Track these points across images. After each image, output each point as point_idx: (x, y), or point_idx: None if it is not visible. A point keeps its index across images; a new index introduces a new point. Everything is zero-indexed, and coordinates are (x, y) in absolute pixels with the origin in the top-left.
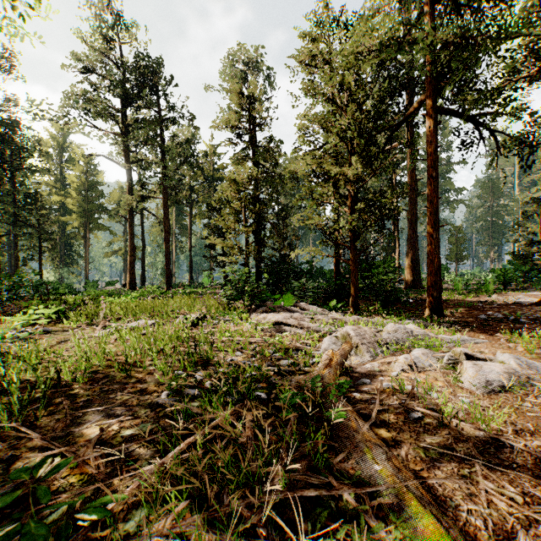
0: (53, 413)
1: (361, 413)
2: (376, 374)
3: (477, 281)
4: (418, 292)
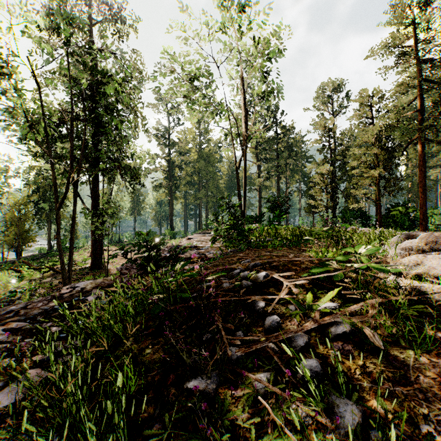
0: None
1: None
2: None
3: None
4: None
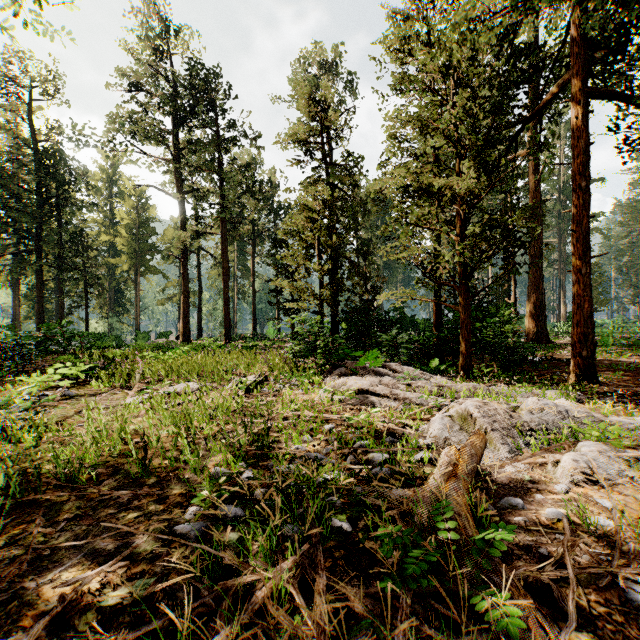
0: (15, 543)
1: (527, 581)
2: (527, 486)
3: (623, 334)
4: (546, 348)
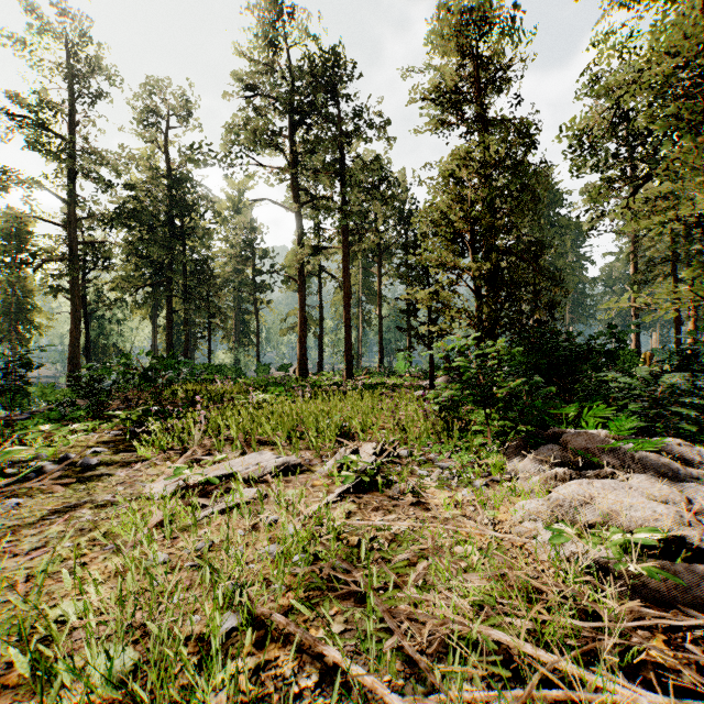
0: None
1: None
2: None
3: None
4: None
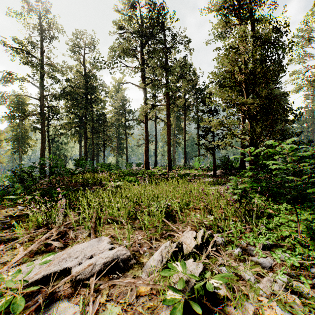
0: None
1: None
2: None
3: None
4: None
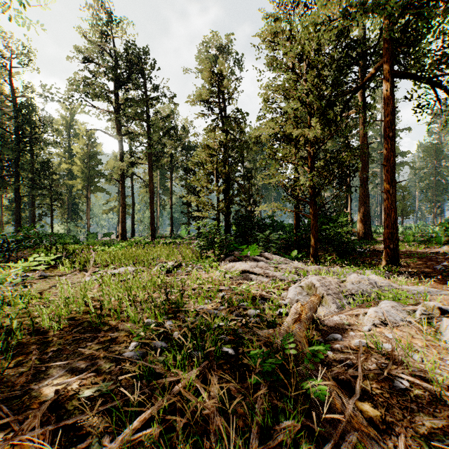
0: (20, 365)
1: (338, 378)
2: (346, 327)
3: (422, 234)
4: (370, 243)
